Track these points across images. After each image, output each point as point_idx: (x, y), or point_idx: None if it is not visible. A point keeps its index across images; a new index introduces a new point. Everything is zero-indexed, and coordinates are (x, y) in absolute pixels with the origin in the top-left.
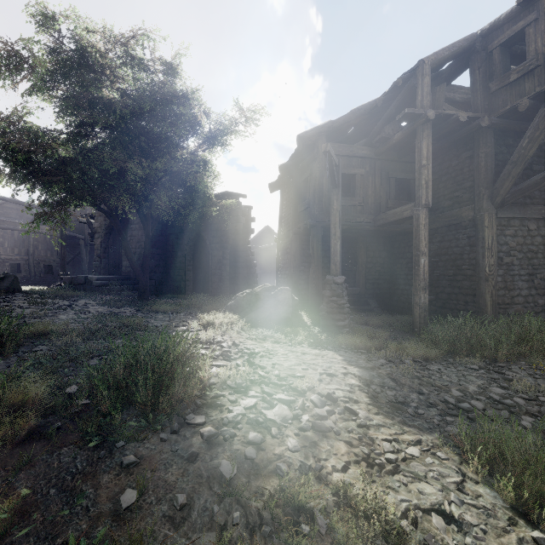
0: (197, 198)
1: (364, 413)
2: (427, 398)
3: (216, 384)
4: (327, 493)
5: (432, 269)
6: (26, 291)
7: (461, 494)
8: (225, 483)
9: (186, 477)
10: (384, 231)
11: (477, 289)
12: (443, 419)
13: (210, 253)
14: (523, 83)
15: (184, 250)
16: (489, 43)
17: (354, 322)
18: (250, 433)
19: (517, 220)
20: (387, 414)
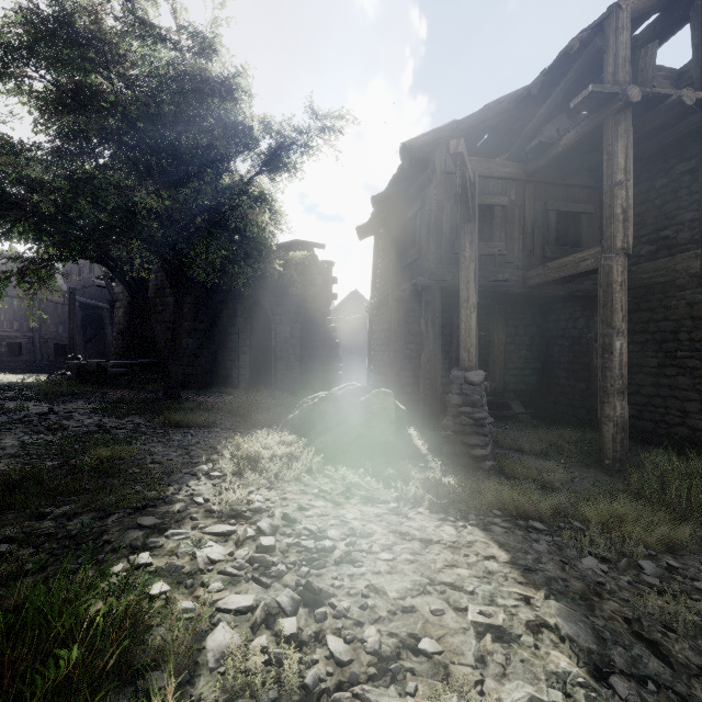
0: (252, 249)
1: None
2: None
3: None
4: None
5: None
6: (5, 385)
7: None
8: None
9: None
10: (536, 295)
11: None
12: None
13: (273, 328)
14: None
15: (237, 325)
16: None
17: (495, 443)
18: None
19: None
20: None
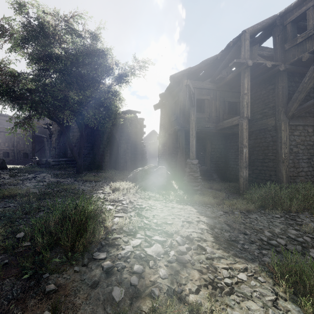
0: (111, 114)
1: (210, 249)
2: (250, 237)
3: (116, 229)
4: (185, 311)
5: (250, 155)
6: (10, 168)
7: (276, 309)
8: (115, 304)
9: (88, 300)
10: (221, 133)
11: (277, 167)
12: (260, 252)
13: (119, 146)
14: (305, 44)
15: (104, 144)
16: (284, 20)
17: (204, 187)
18: (135, 265)
19: (301, 126)
20: (225, 249)
